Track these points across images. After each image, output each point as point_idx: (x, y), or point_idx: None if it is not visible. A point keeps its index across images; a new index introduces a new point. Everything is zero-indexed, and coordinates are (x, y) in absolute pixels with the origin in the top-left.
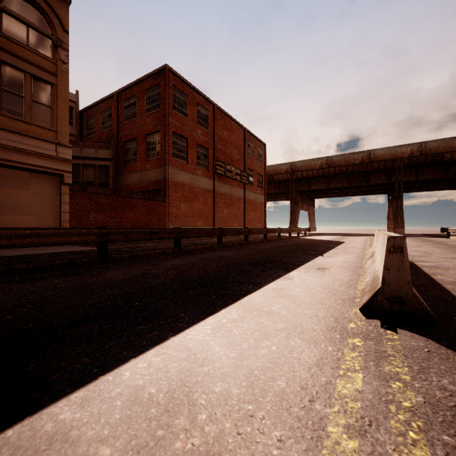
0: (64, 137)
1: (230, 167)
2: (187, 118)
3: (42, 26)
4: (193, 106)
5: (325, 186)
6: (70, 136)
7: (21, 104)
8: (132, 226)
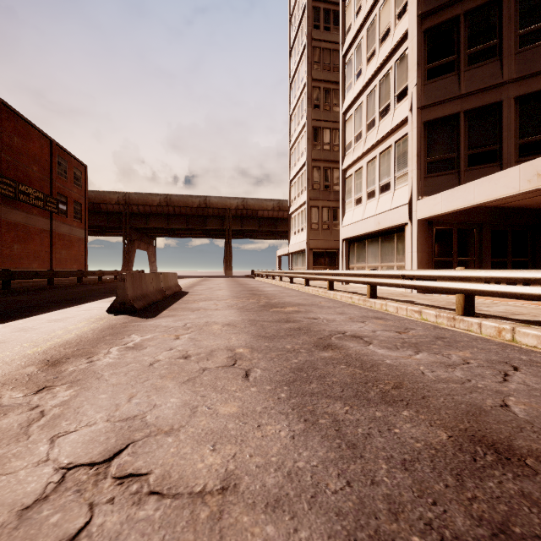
0: None
1: (26, 188)
2: None
3: None
4: None
5: (165, 225)
6: None
7: None
8: None
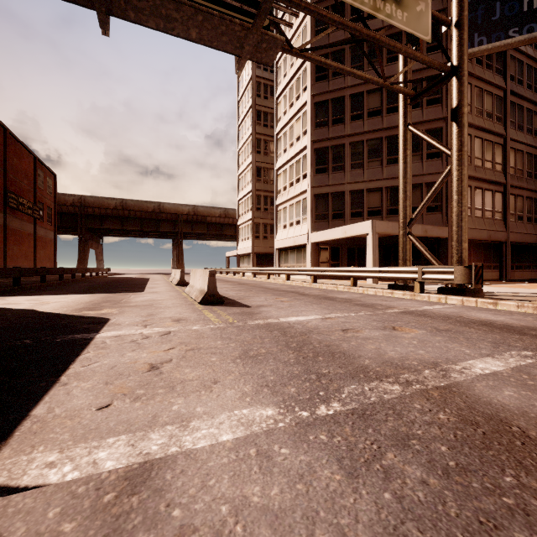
0: None
1: (23, 200)
2: None
3: None
4: None
5: (120, 227)
6: None
7: None
8: None
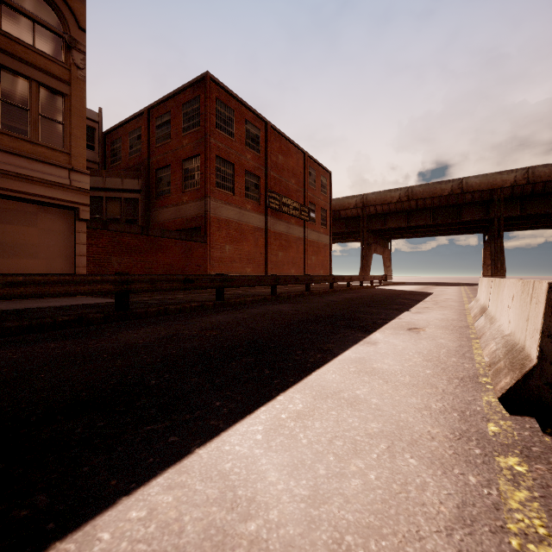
0: (79, 162)
1: (287, 200)
2: (234, 139)
3: (52, 22)
4: (241, 124)
5: (405, 223)
6: (91, 163)
7: (26, 119)
8: (165, 272)
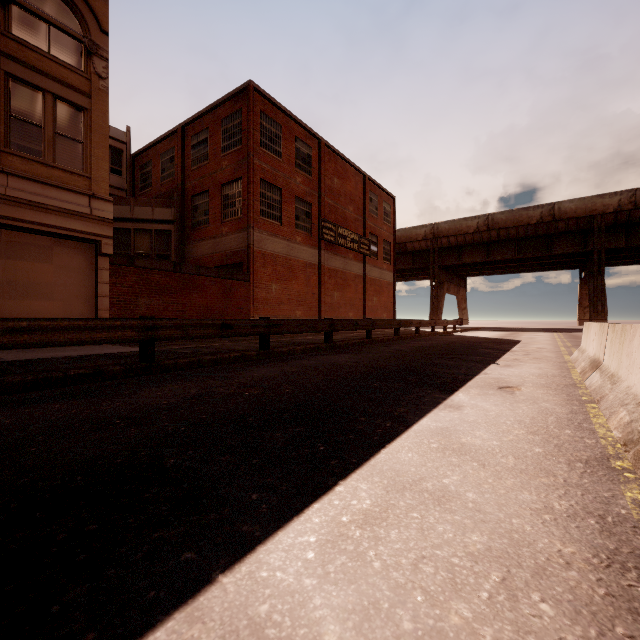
0: (101, 187)
1: (343, 231)
2: (281, 159)
3: (69, 24)
4: (289, 142)
5: (484, 258)
6: (118, 191)
7: (39, 138)
8: (201, 316)
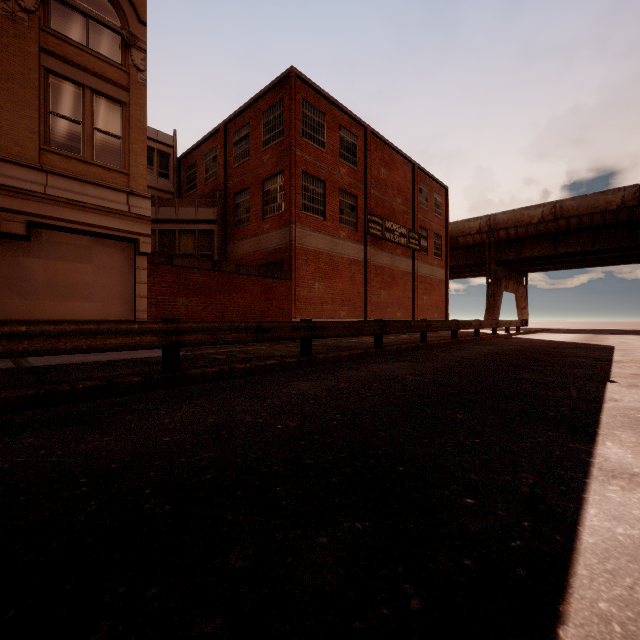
0: (140, 183)
1: (391, 225)
2: (324, 150)
3: (108, 17)
4: (333, 131)
5: (550, 251)
6: (165, 194)
7: (78, 135)
8: (241, 317)
